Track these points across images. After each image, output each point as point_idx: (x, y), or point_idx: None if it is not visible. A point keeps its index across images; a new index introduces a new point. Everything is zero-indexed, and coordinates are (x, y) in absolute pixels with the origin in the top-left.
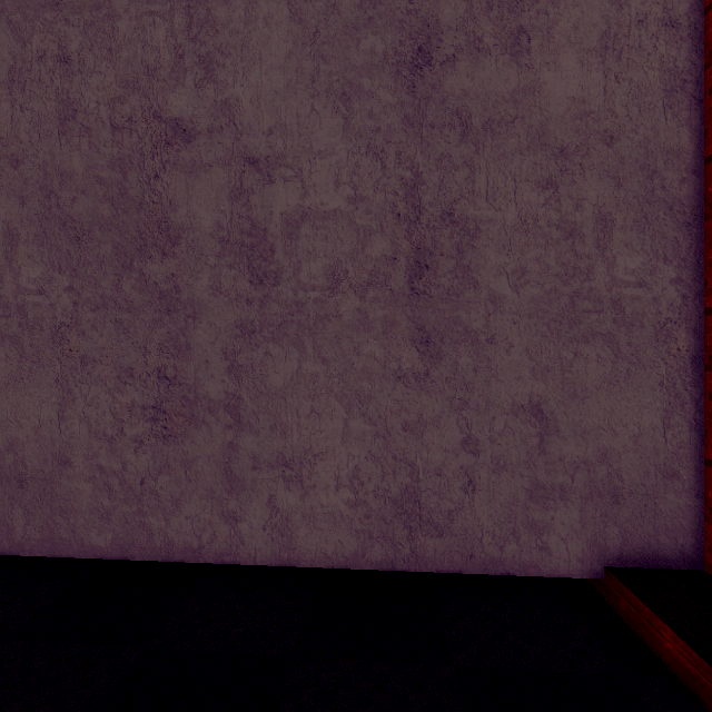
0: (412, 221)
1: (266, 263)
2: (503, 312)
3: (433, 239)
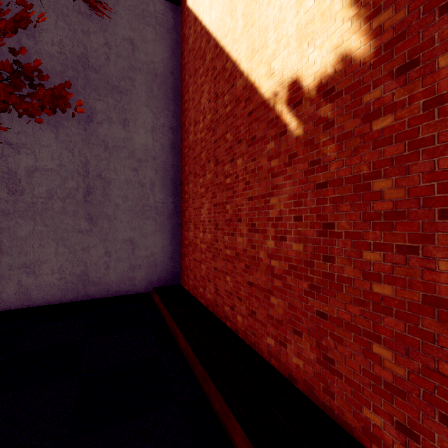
0: (85, 176)
1: (16, 186)
2: (120, 209)
3: (94, 183)
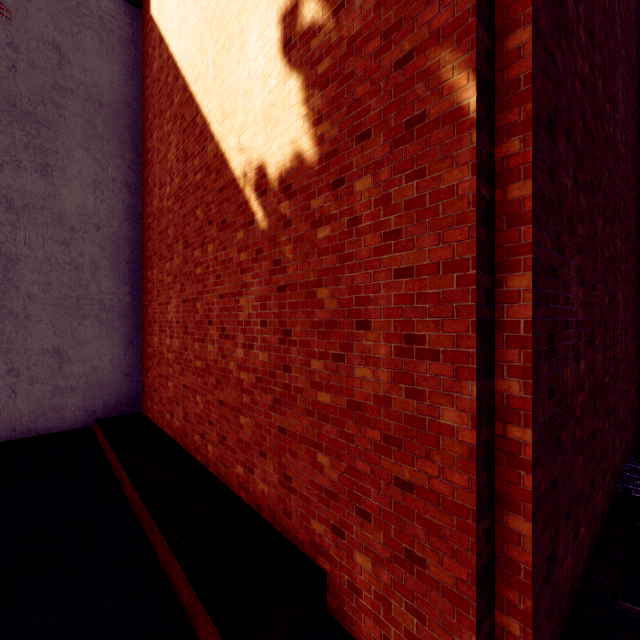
0: None
1: None
2: (36, 303)
3: None
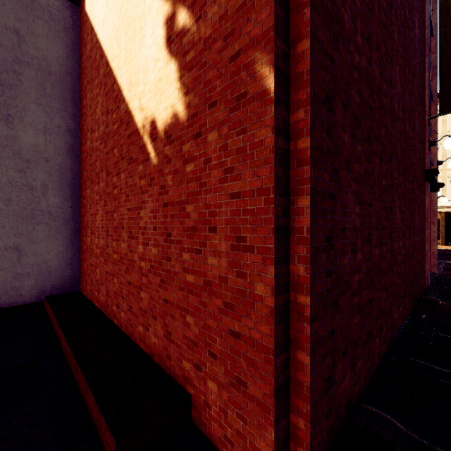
0: None
1: None
2: (1, 214)
3: None
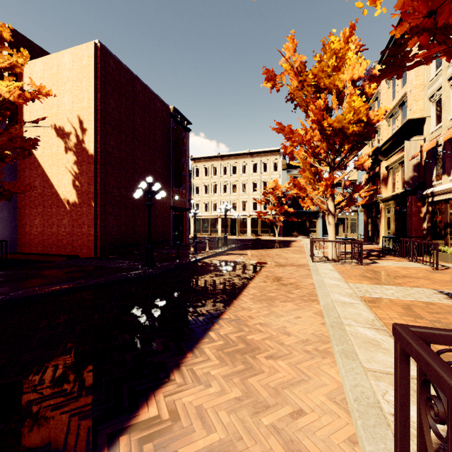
0: None
1: None
2: None
3: None
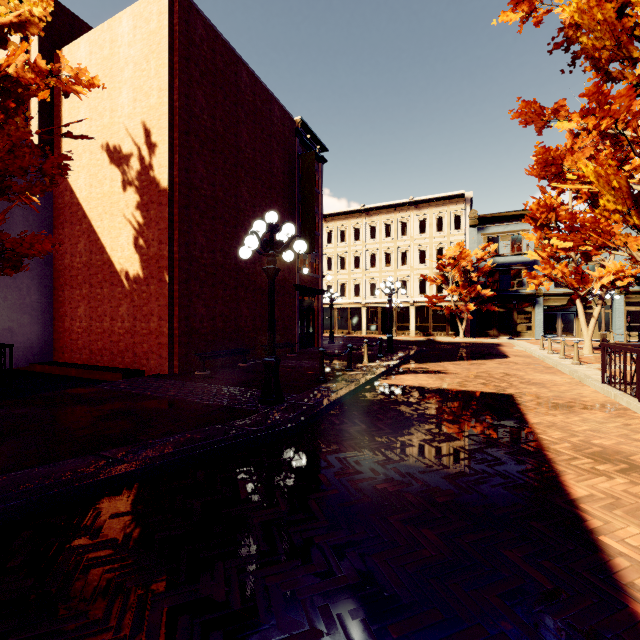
0: None
1: None
2: (1, 307)
3: None
